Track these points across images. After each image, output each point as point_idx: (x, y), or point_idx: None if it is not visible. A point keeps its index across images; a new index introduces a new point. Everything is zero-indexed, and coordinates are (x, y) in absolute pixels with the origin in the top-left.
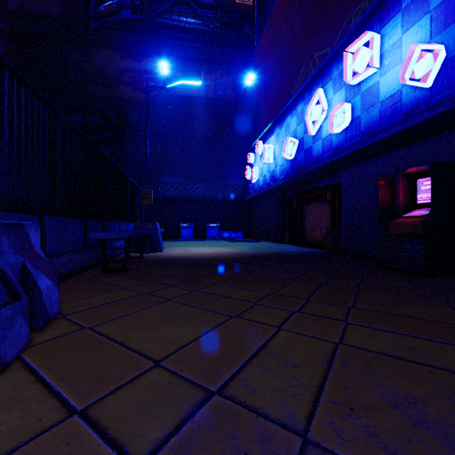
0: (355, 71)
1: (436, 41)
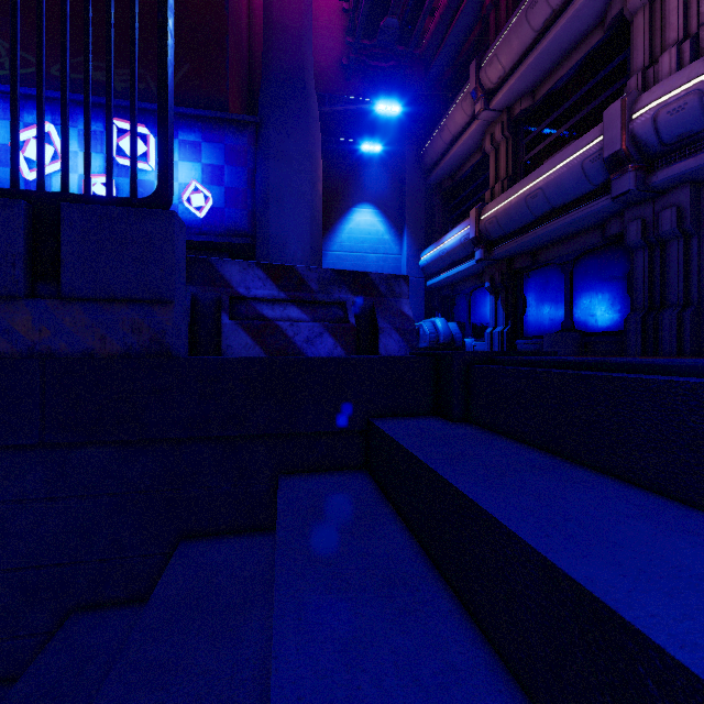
0: (122, 150)
1: (206, 189)
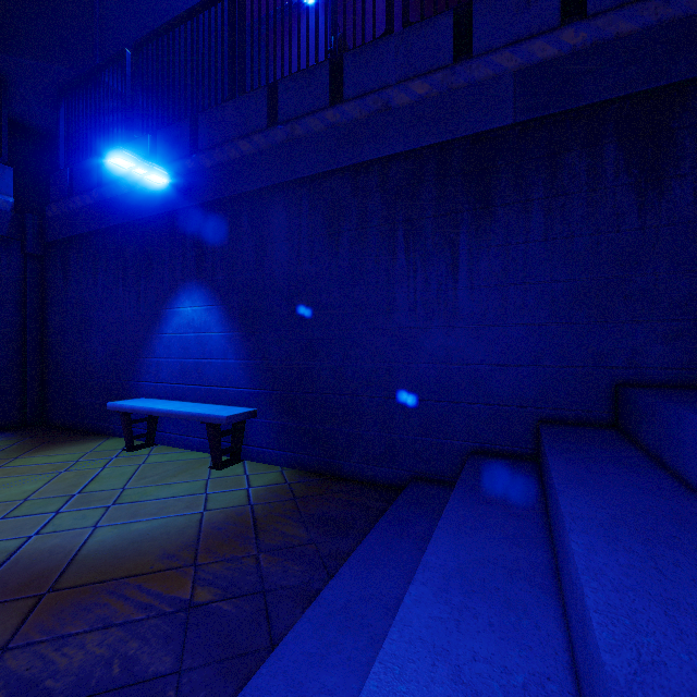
0: None
1: None
